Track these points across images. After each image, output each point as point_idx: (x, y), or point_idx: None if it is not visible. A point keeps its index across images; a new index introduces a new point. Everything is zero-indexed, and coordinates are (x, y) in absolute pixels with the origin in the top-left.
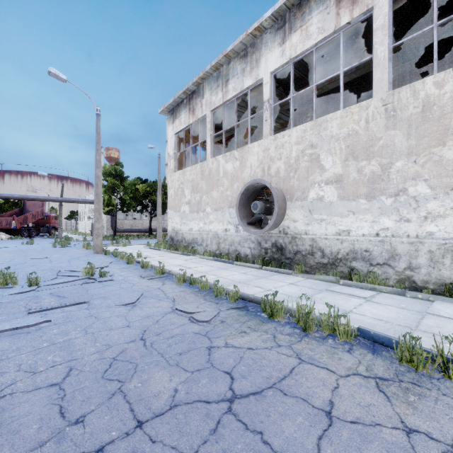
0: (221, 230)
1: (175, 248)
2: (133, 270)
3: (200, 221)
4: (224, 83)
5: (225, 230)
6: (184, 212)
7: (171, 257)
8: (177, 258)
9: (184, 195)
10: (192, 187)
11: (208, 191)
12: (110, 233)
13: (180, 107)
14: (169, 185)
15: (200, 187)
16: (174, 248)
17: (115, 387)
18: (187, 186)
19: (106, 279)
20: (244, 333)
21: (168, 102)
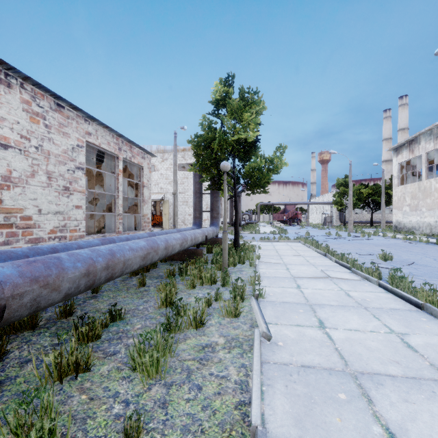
0: (433, 221)
1: (398, 232)
2: (378, 237)
3: (417, 216)
4: (435, 138)
5: (435, 221)
6: (405, 211)
7: (396, 235)
8: (400, 236)
9: (405, 200)
10: (411, 196)
11: (423, 199)
12: (338, 223)
13: (402, 148)
14: (393, 194)
15: (417, 197)
16: (397, 232)
17: (392, 244)
18: (407, 195)
19: (371, 237)
20: (425, 245)
21: (392, 146)
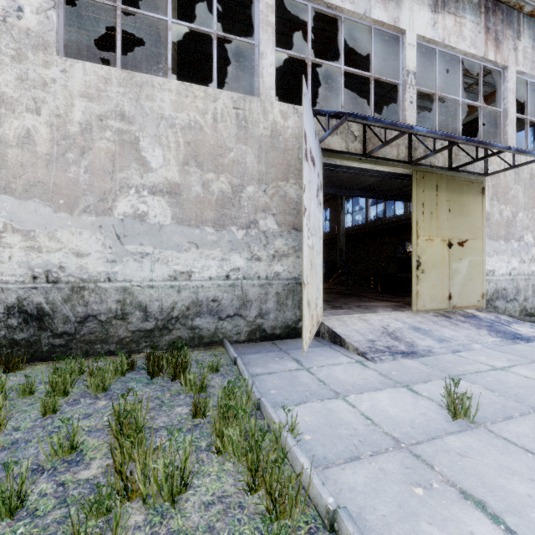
0: None
1: None
2: None
3: None
4: None
5: None
6: None
7: None
8: None
9: None
10: None
11: None
12: None
13: None
14: None
15: None
16: None
17: None
18: None
19: None
20: None
21: None
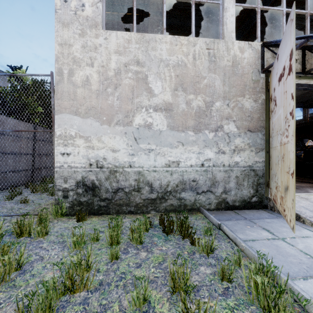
0: None
1: None
2: None
3: None
4: None
5: None
6: None
7: None
8: None
9: None
10: None
11: None
12: None
13: None
14: None
15: None
16: None
17: None
18: None
19: None
20: None
21: None
